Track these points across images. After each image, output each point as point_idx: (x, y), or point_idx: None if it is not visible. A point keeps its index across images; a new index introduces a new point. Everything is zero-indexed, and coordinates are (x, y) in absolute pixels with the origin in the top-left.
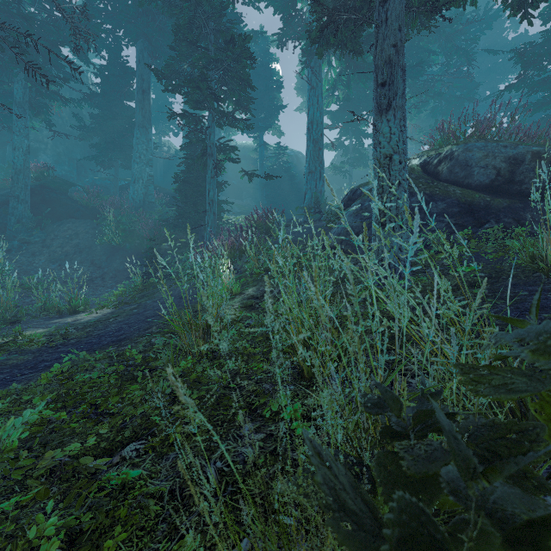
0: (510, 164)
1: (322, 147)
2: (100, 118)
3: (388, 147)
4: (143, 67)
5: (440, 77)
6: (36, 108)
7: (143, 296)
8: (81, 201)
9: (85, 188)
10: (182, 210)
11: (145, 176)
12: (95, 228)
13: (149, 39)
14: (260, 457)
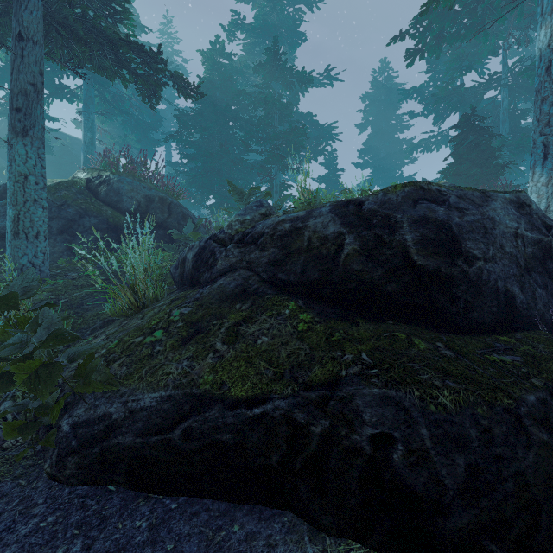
0: (147, 200)
1: None
2: None
3: (25, 168)
4: None
5: (129, 97)
6: None
7: None
8: None
9: None
10: None
11: None
12: None
13: None
14: None
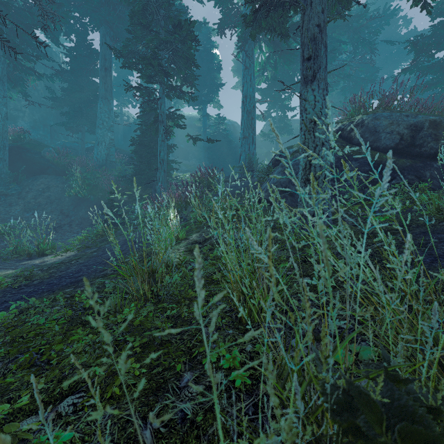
0: (411, 130)
1: (254, 117)
2: (69, 91)
3: (313, 113)
4: (105, 49)
5: (348, 62)
6: (13, 81)
7: (103, 240)
8: (52, 159)
9: (56, 150)
10: (137, 168)
11: (107, 140)
12: (64, 183)
13: (110, 25)
14: (198, 414)
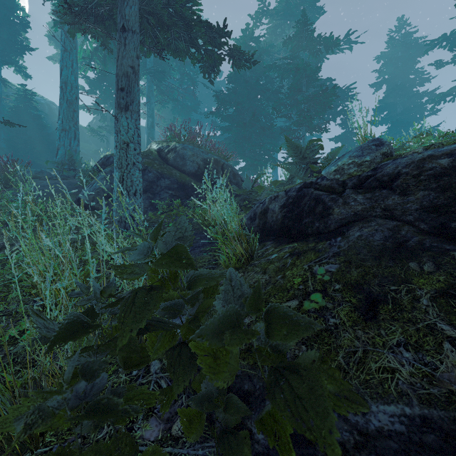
0: (204, 163)
1: (77, 110)
2: None
3: (127, 137)
4: None
5: (177, 87)
6: None
7: None
8: None
9: None
10: None
11: None
12: None
13: None
14: None
